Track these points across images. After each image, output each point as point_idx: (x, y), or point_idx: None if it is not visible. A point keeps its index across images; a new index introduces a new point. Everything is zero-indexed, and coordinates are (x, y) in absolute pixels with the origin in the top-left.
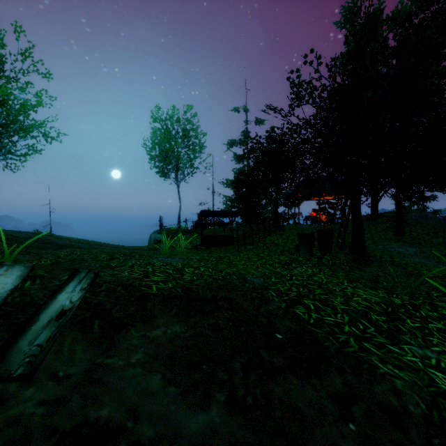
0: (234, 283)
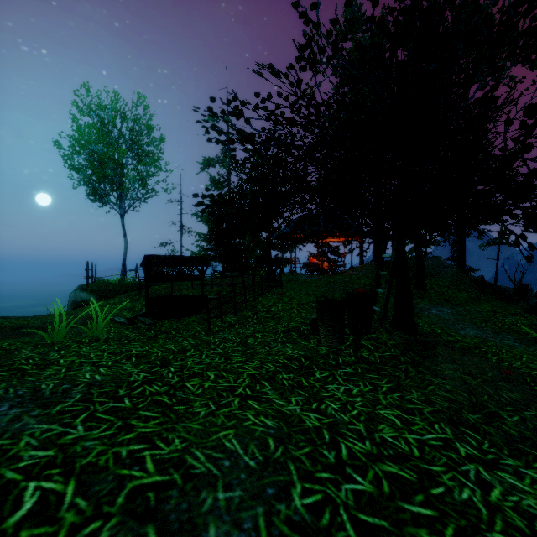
0: None
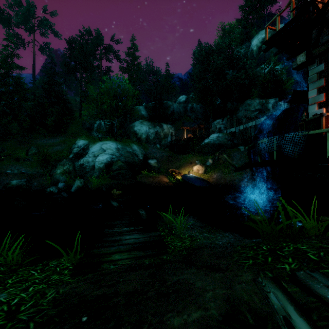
0: None
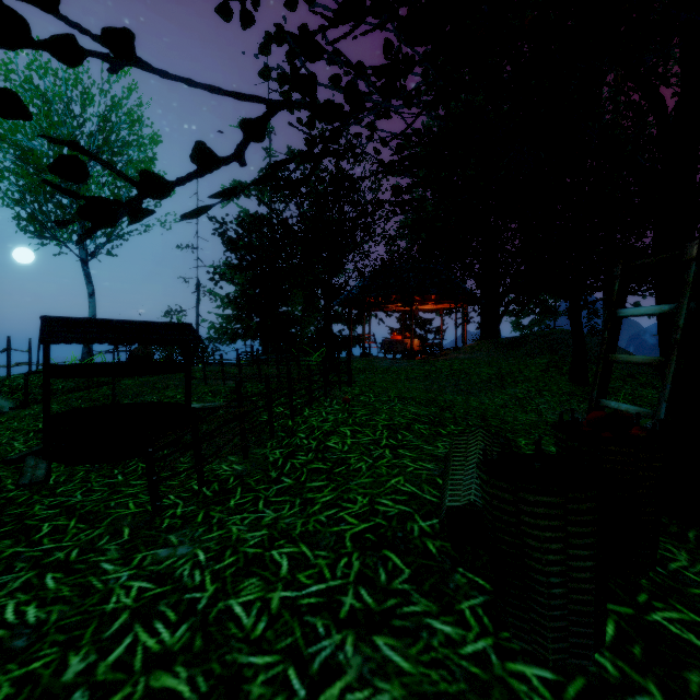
0: None
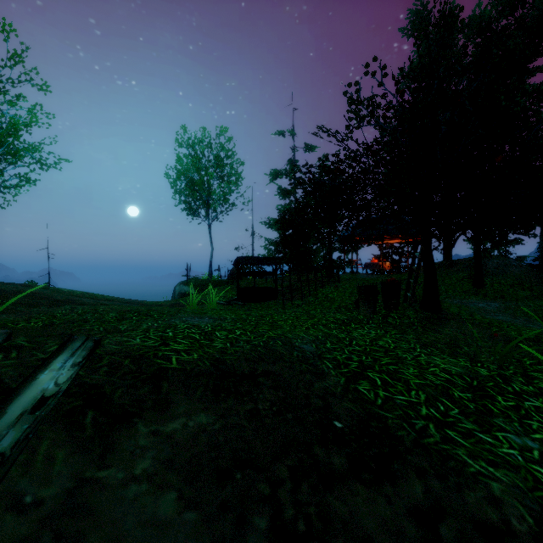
0: (279, 352)
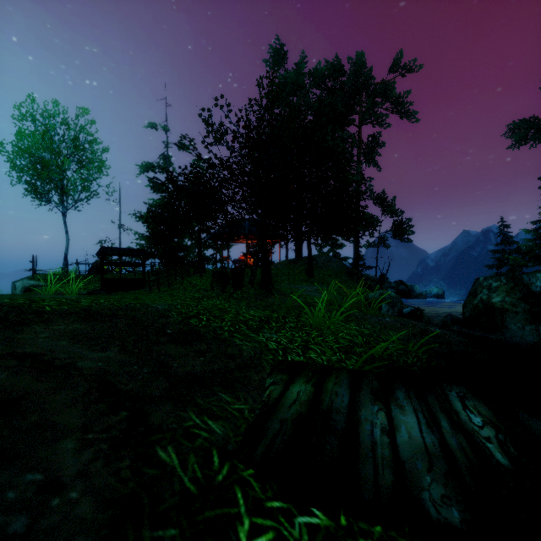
0: (137, 308)
